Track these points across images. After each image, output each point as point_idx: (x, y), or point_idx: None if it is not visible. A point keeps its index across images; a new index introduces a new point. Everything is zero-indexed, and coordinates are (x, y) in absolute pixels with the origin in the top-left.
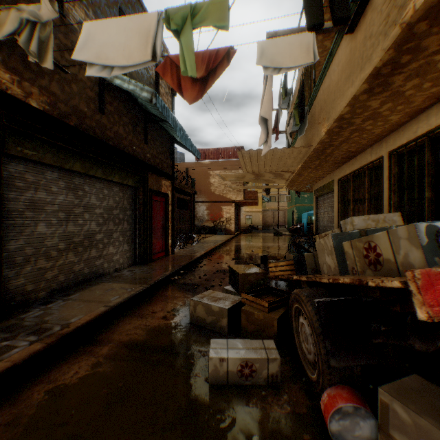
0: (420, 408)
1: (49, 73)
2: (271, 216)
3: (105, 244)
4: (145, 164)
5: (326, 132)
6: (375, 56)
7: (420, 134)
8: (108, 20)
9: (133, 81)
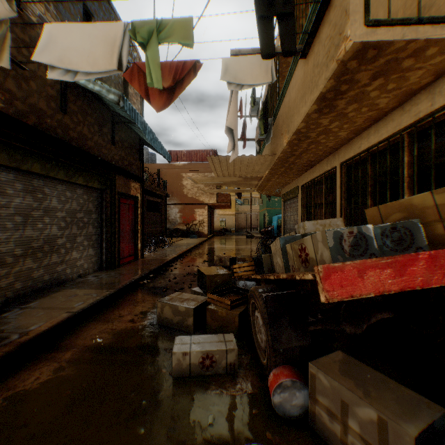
0: (337, 374)
1: (5, 68)
2: (244, 218)
3: (68, 249)
4: (112, 166)
5: (287, 143)
6: (320, 82)
7: (363, 149)
8: (72, 25)
9: (99, 82)
